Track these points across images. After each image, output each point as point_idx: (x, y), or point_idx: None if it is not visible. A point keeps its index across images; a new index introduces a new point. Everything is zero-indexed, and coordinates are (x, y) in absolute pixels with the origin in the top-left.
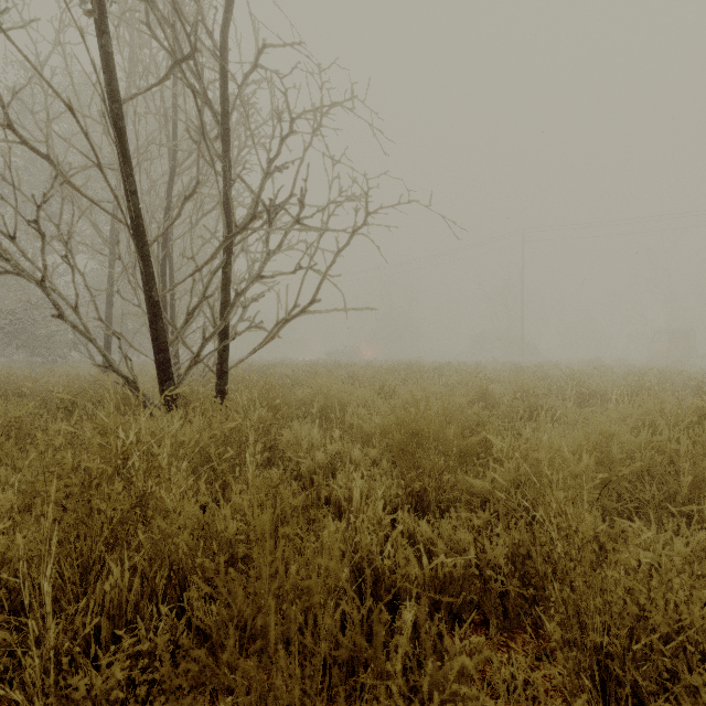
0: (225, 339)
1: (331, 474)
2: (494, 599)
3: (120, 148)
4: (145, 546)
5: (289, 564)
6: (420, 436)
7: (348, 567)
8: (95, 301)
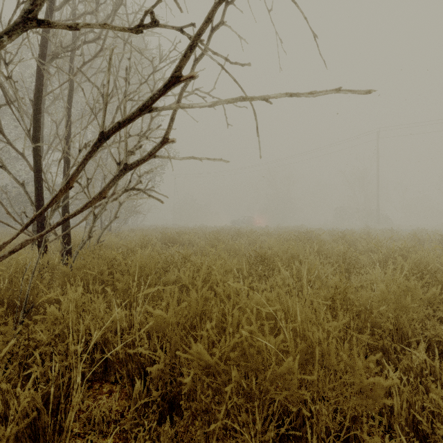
0: None
1: None
2: None
3: None
4: None
5: None
6: None
7: None
8: None
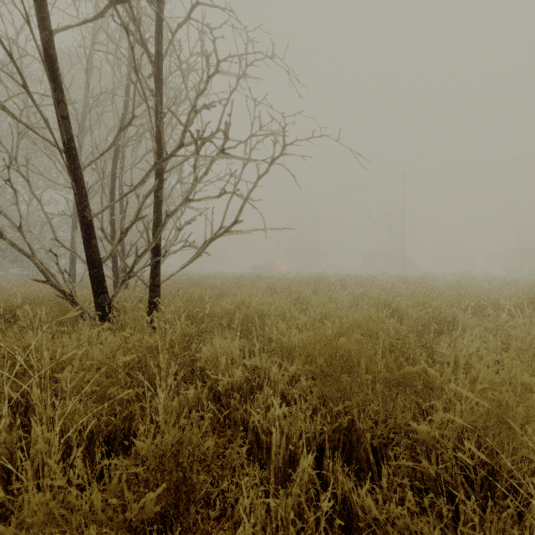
0: (157, 256)
1: (250, 391)
2: None
3: (51, 74)
4: None
5: None
6: (347, 361)
7: None
8: (51, 224)
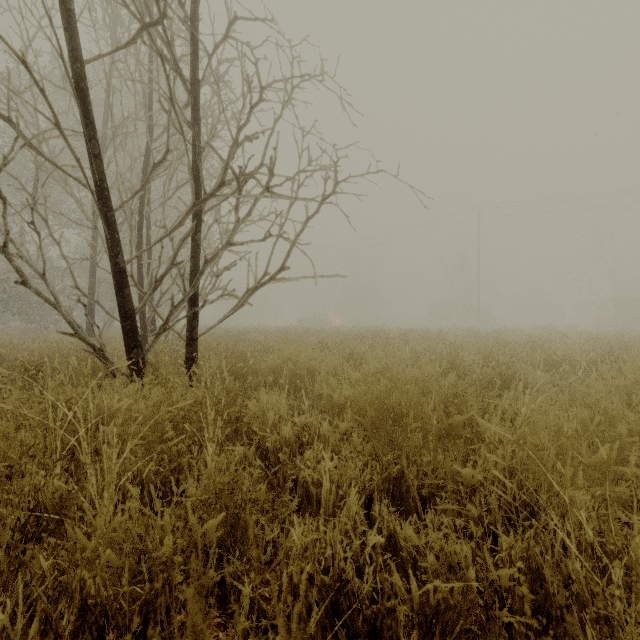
0: (195, 306)
1: (299, 449)
2: (500, 630)
3: (83, 109)
4: (47, 576)
5: (244, 581)
6: (397, 413)
7: (316, 595)
8: (71, 270)
